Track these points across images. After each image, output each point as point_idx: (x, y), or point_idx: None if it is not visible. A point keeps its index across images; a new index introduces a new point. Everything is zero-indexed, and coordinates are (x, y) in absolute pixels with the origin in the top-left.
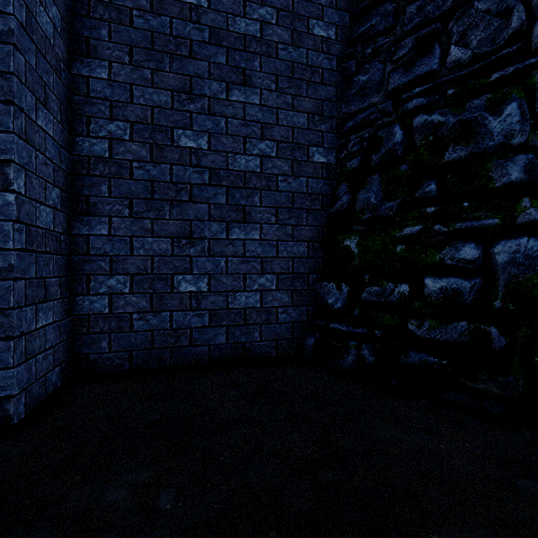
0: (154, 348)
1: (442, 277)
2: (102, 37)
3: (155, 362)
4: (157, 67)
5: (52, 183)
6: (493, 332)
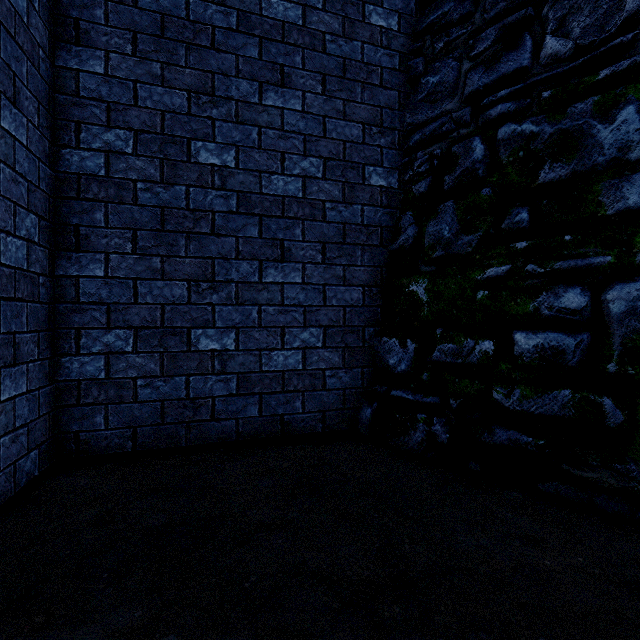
0: (165, 423)
1: (537, 332)
2: (96, 19)
3: (166, 442)
4: (169, 60)
5: (26, 207)
6: (607, 404)
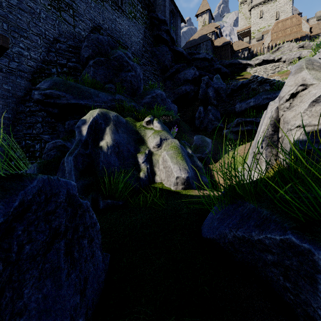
0: None
1: None
2: None
3: None
4: None
5: None
6: None
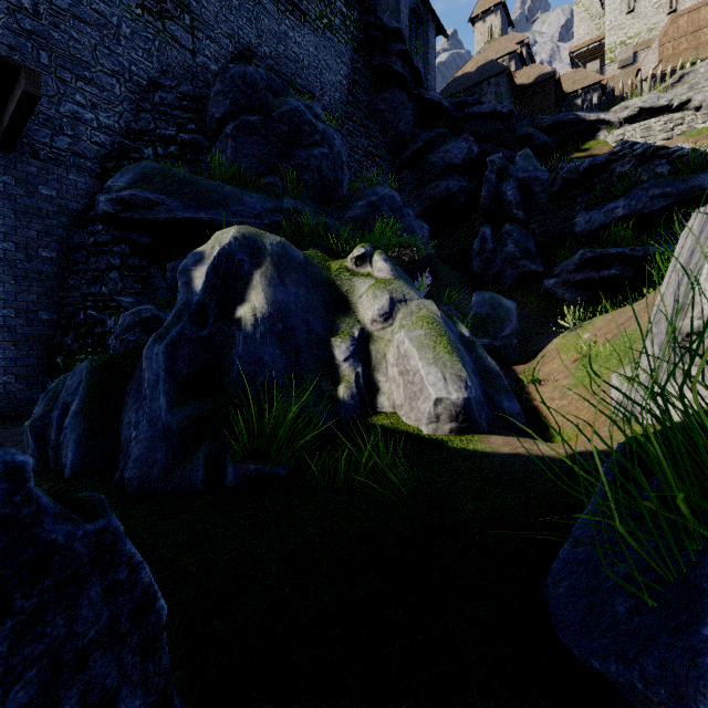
0: None
1: None
2: None
3: None
4: None
5: None
6: None
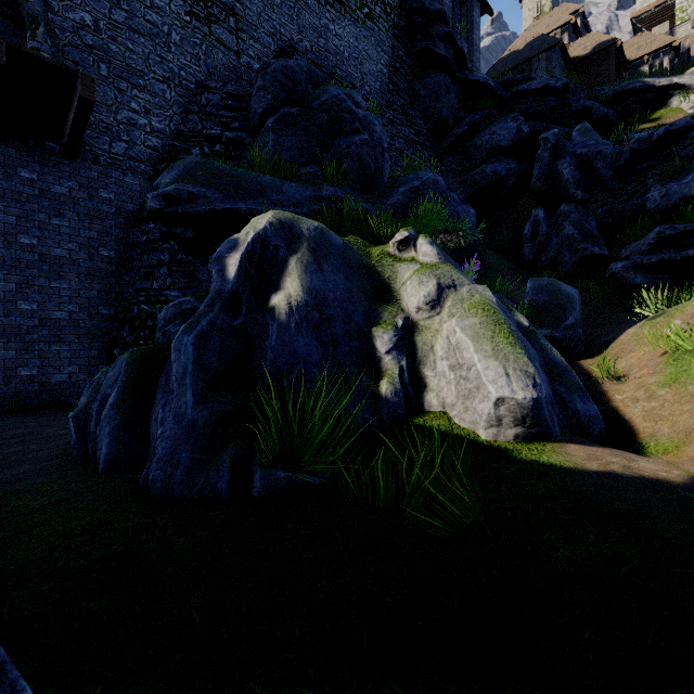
0: (6, 401)
1: None
2: None
3: (6, 408)
4: (8, 273)
5: None
6: None
